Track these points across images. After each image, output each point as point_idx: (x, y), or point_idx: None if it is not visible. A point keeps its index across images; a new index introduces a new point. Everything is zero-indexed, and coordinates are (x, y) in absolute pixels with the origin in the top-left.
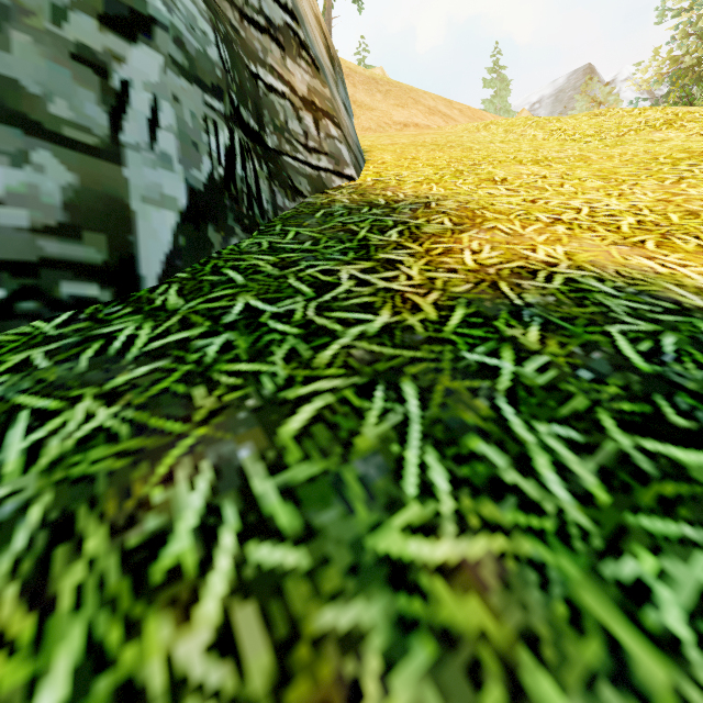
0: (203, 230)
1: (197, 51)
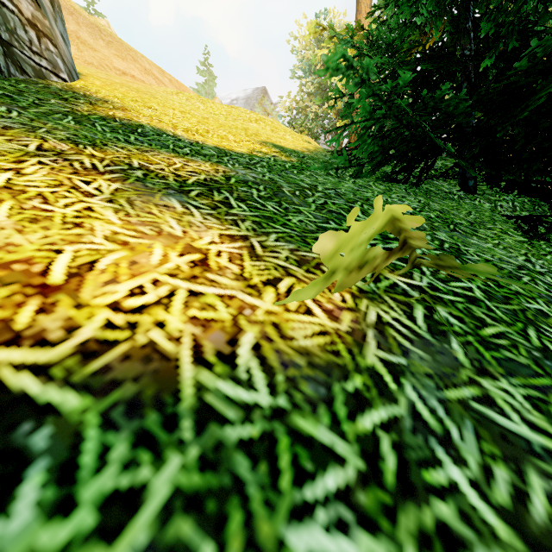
0: None
1: None
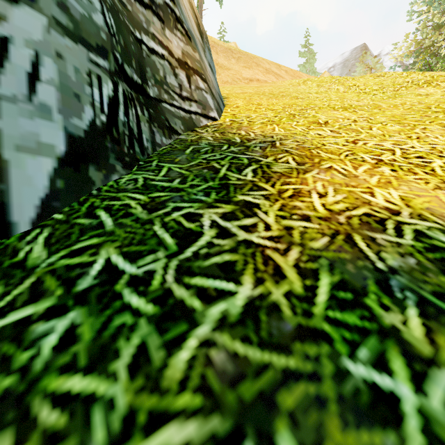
0: (84, 170)
1: (81, 15)
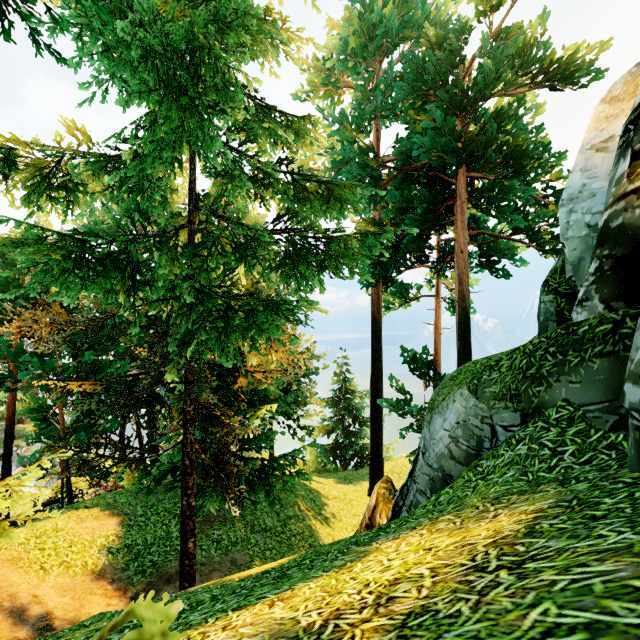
0: None
1: None
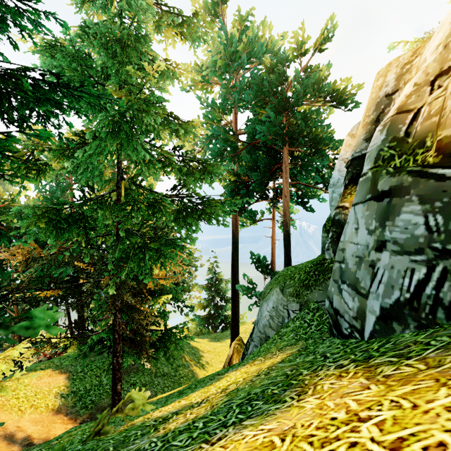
0: (390, 323)
1: (404, 239)
